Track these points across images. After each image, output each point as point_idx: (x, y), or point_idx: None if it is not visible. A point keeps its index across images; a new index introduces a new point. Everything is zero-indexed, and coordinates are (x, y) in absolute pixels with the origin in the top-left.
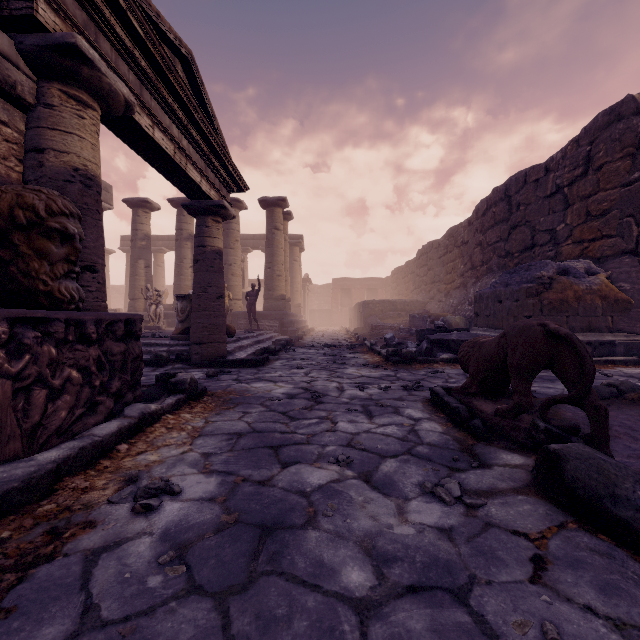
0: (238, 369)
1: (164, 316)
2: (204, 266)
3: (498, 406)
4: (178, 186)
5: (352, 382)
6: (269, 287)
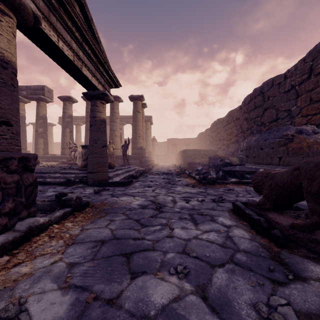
0: (114, 187)
1: (79, 157)
2: (95, 128)
3: (294, 221)
4: (79, 81)
5: (181, 196)
6: (134, 142)
